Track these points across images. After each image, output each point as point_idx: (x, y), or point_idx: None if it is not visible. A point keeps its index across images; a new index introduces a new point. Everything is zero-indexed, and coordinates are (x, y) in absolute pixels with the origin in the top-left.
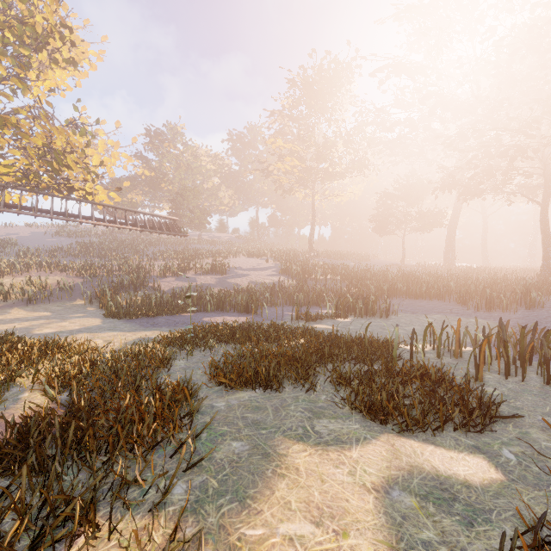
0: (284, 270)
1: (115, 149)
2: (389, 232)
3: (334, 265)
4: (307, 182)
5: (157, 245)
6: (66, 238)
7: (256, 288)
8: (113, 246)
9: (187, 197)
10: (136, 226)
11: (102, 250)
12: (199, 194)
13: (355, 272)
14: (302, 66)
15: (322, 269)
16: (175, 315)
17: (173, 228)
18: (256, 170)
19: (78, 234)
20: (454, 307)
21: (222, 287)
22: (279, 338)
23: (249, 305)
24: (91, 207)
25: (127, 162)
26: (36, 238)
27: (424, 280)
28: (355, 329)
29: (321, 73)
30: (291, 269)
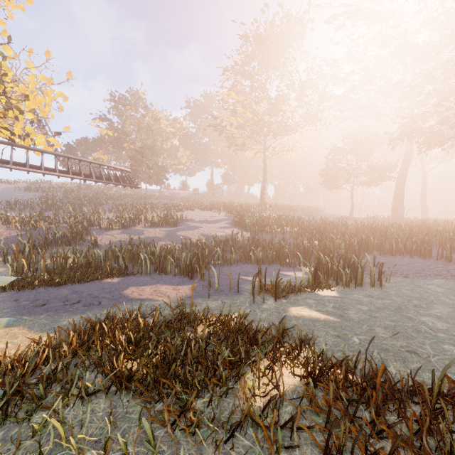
0: (237, 222)
1: (47, 85)
2: (338, 186)
3: (288, 217)
4: (259, 137)
5: (119, 200)
6: (34, 192)
7: (208, 242)
8: (74, 200)
9: (146, 155)
10: (80, 176)
11: (60, 203)
12: (157, 152)
13: (311, 224)
14: (255, 19)
15: (275, 222)
16: (93, 282)
17: (123, 179)
18: (209, 125)
19: (46, 189)
20: (449, 268)
21: (170, 241)
22: (237, 378)
23: (194, 266)
24: (26, 153)
25: (63, 101)
26: (5, 193)
27: (393, 233)
28: (366, 320)
29: (274, 27)
30: (245, 221)
